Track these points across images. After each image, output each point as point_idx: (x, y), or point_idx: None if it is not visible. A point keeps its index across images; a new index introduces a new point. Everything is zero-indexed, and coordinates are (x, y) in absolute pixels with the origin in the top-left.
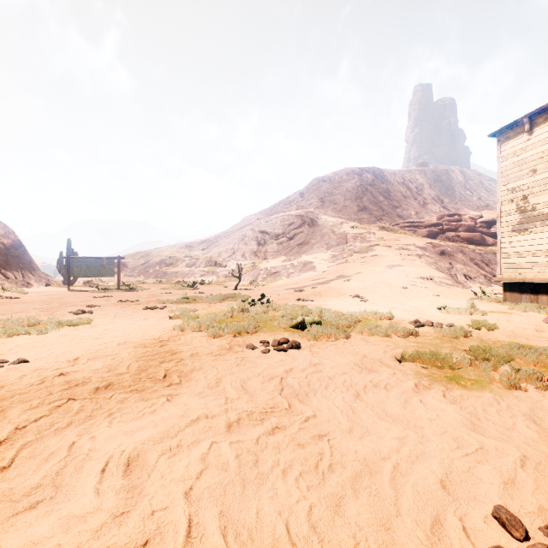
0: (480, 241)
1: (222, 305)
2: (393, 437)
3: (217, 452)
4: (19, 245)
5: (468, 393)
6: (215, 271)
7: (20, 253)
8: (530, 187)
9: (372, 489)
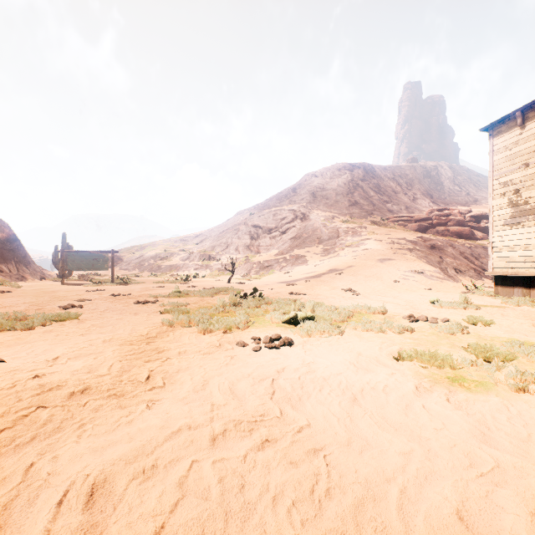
0: (469, 235)
1: (214, 299)
2: (397, 453)
3: (197, 474)
4: (14, 239)
5: (474, 397)
6: (209, 264)
7: (15, 246)
8: (522, 180)
9: (377, 522)
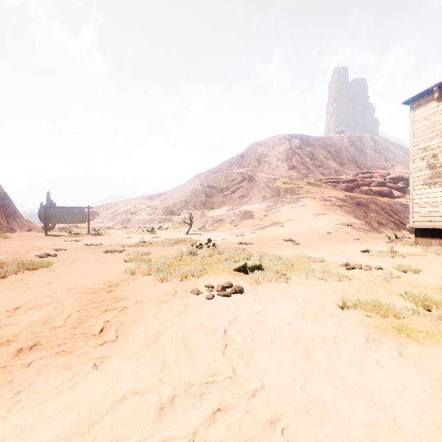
0: (389, 194)
1: (174, 248)
2: (362, 425)
3: None
4: (5, 197)
5: (425, 350)
6: (171, 218)
7: (6, 203)
8: (439, 146)
9: None
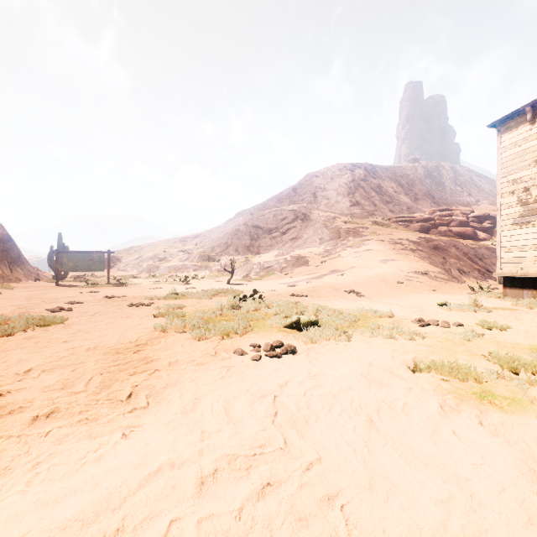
0: (472, 235)
1: (212, 301)
2: (433, 501)
3: None
4: (7, 239)
5: (510, 419)
6: (208, 265)
7: (9, 247)
8: (532, 178)
9: None
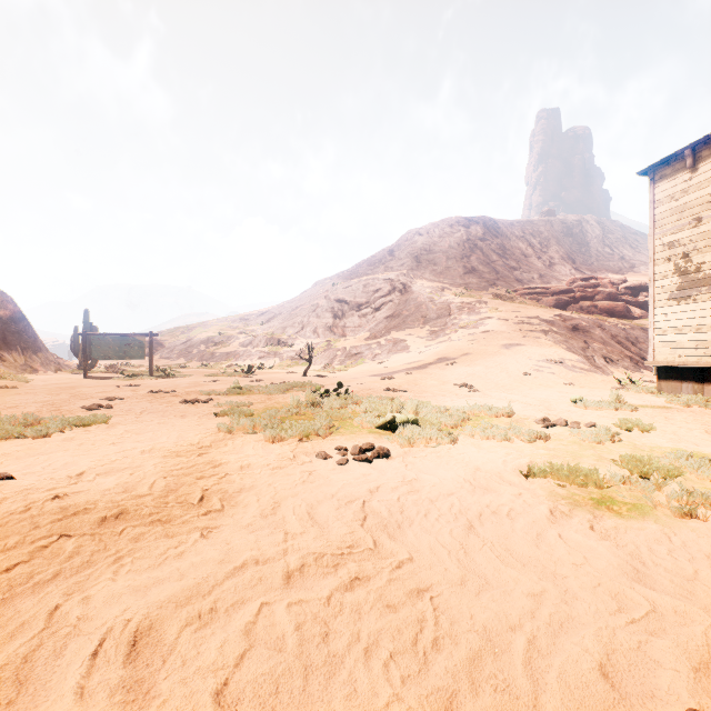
0: (624, 312)
1: (285, 397)
2: (524, 594)
3: (268, 620)
4: (20, 318)
5: (625, 524)
6: (278, 351)
7: (22, 328)
8: (693, 240)
9: (498, 679)
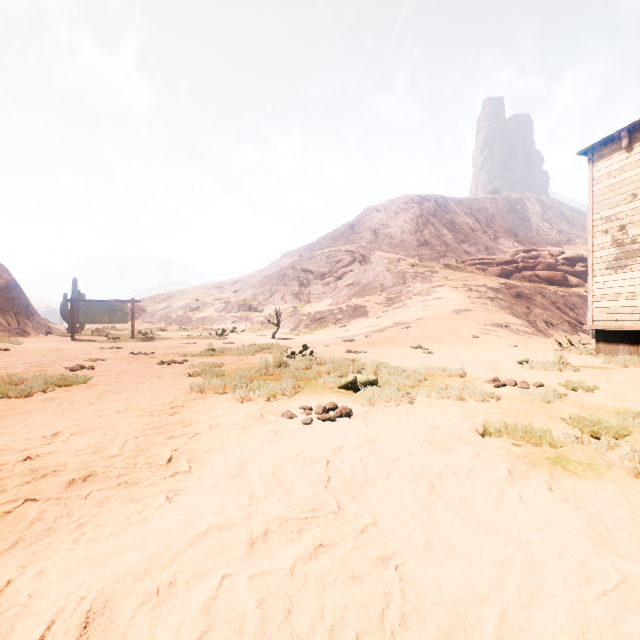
0: (562, 281)
1: (255, 358)
2: (491, 562)
3: (229, 594)
4: (14, 285)
5: (583, 484)
6: (249, 316)
7: (16, 295)
8: (629, 215)
9: None
